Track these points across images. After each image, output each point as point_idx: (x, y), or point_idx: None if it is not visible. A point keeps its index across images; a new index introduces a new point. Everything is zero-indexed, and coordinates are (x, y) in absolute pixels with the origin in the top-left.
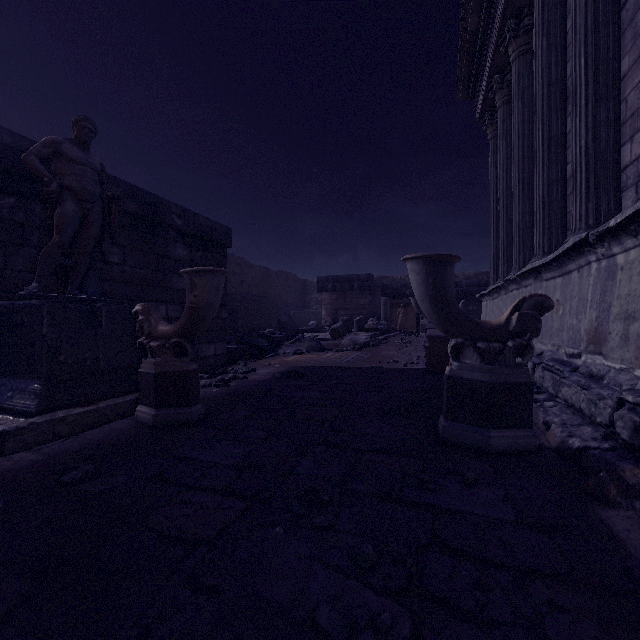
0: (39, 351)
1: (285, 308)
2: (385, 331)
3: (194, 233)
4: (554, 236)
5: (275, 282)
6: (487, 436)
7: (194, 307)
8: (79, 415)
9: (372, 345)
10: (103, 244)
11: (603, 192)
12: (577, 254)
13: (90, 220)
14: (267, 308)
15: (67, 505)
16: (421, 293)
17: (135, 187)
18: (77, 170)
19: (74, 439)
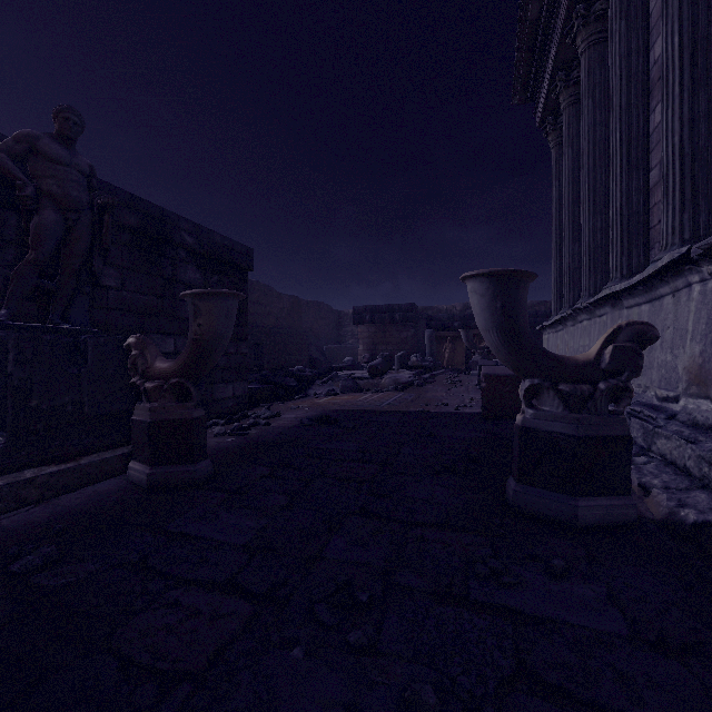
0: (3, 394)
1: (317, 343)
2: (431, 368)
3: (208, 253)
4: (635, 256)
5: (306, 313)
6: (573, 506)
7: (198, 339)
8: (53, 475)
9: (416, 385)
10: (93, 263)
11: (702, 199)
12: (673, 274)
13: (76, 233)
14: (297, 342)
15: (7, 610)
16: (486, 321)
17: (136, 197)
18: (59, 172)
19: (44, 506)
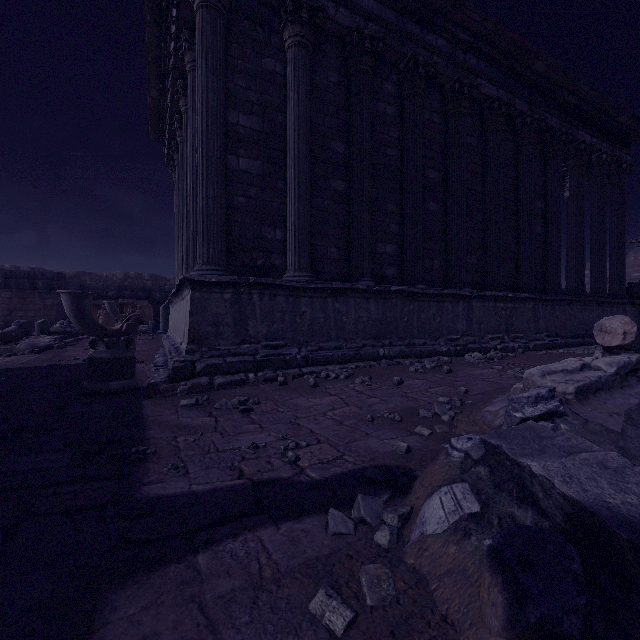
0: None
1: None
2: (77, 333)
3: None
4: None
5: None
6: (108, 385)
7: None
8: None
9: (57, 347)
10: None
11: None
12: (182, 290)
13: None
14: None
15: None
16: (69, 312)
17: None
18: None
19: None
